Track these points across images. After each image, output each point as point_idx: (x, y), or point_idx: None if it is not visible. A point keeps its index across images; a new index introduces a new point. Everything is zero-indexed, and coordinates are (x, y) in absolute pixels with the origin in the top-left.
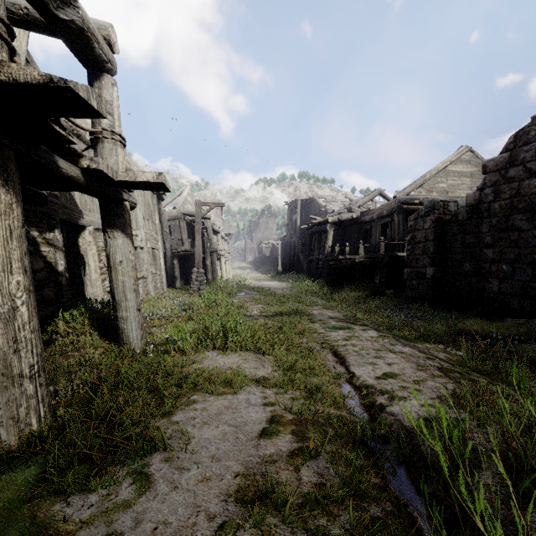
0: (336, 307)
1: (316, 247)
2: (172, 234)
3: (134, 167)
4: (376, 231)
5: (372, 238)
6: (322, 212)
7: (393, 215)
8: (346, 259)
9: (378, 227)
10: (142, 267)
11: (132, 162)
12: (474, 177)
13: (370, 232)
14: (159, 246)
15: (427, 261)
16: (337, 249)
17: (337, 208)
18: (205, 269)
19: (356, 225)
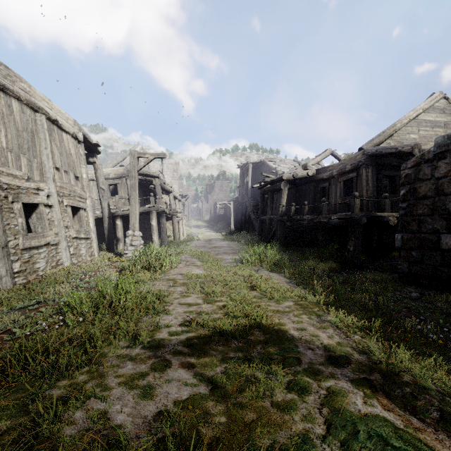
0: (320, 305)
1: (268, 206)
2: (119, 193)
3: (41, 102)
4: (336, 189)
5: (331, 196)
6: (272, 174)
7: (358, 170)
8: (305, 219)
9: (338, 184)
10: (48, 231)
11: (38, 95)
12: (448, 128)
13: (328, 190)
14: (87, 204)
15: (441, 224)
16: (293, 208)
17: (287, 169)
18: (150, 230)
19: (311, 183)
